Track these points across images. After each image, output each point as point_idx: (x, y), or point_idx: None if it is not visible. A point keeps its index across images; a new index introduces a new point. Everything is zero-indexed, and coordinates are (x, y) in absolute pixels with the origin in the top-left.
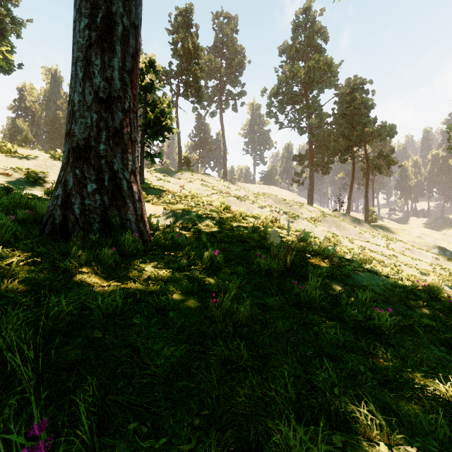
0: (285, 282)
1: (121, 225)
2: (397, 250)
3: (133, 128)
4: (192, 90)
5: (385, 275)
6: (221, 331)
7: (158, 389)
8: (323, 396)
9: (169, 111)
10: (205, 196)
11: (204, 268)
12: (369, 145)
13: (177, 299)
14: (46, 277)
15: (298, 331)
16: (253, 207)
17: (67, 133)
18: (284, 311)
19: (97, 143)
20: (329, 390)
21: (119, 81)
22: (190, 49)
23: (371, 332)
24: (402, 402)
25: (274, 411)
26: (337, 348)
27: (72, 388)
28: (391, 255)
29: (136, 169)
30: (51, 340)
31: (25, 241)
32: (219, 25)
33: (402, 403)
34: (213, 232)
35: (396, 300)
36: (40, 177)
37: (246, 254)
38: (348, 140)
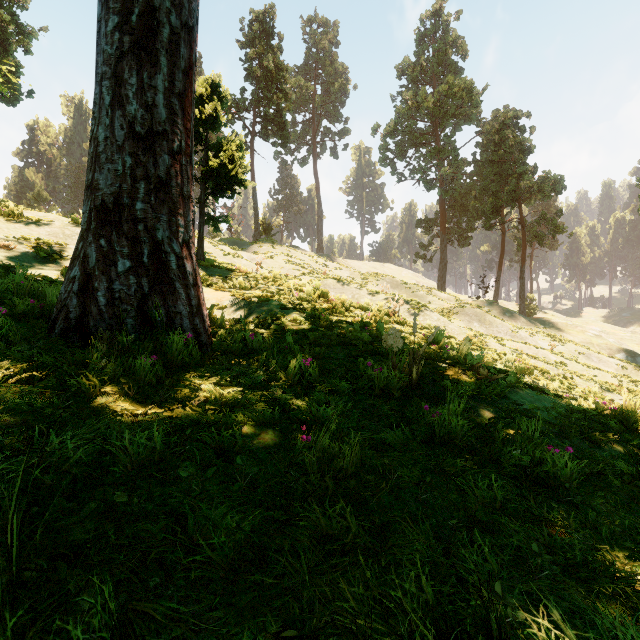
0: (410, 405)
1: (168, 321)
2: (567, 355)
3: (185, 178)
4: (273, 128)
5: (553, 391)
6: (315, 486)
7: (215, 588)
8: (479, 598)
9: (240, 157)
10: (291, 278)
11: (290, 385)
12: (526, 205)
13: (249, 434)
14: (48, 403)
15: (433, 485)
16: (360, 294)
17: (88, 185)
18: (410, 452)
19: (132, 199)
20: (487, 587)
21: (165, 109)
22: (270, 69)
23: (541, 484)
24: (600, 601)
25: (402, 628)
26: (493, 511)
27: (73, 591)
28: (558, 362)
29: (190, 239)
30: (48, 507)
31: (22, 345)
32: (312, 34)
33: (600, 603)
34: (303, 331)
35: (575, 432)
36: (56, 251)
37: (351, 363)
38: (496, 198)
